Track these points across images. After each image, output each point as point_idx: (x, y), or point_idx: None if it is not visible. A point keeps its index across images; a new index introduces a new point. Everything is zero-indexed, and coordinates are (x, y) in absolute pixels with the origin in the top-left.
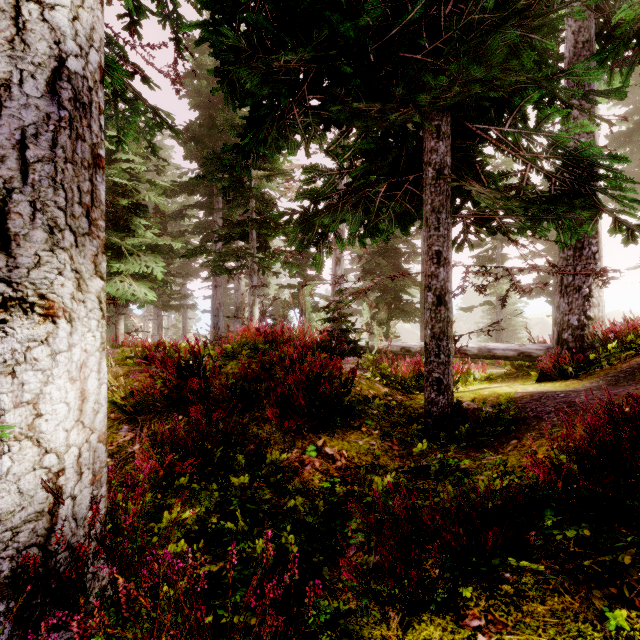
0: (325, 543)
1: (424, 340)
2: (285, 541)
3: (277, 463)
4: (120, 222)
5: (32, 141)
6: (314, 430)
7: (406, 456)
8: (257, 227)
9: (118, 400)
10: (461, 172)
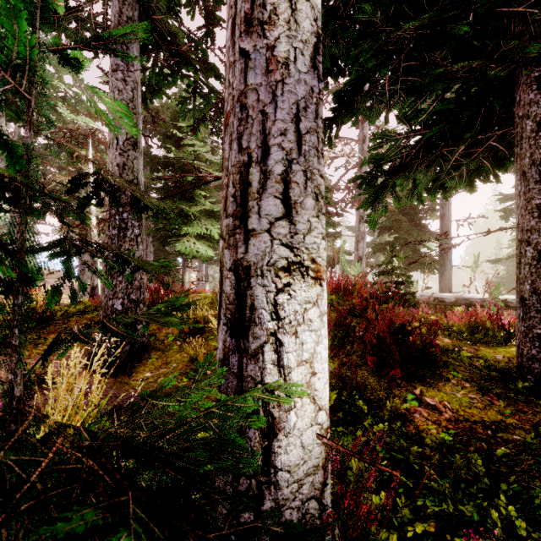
0: (530, 515)
1: (520, 295)
2: (506, 513)
3: (388, 410)
4: (186, 194)
5: (303, 114)
6: (409, 379)
7: (516, 413)
8: None
9: None
10: None
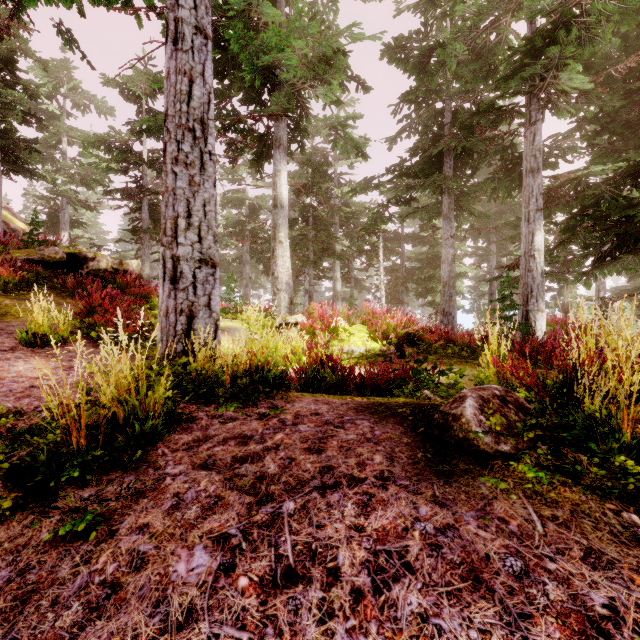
0: None
1: None
2: None
3: None
4: (438, 262)
5: (539, 285)
6: None
7: None
8: None
9: None
10: None
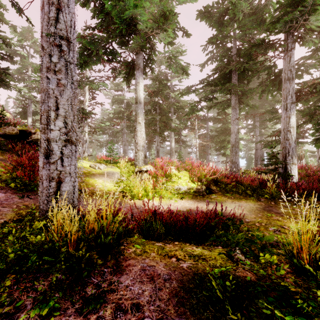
0: None
1: None
2: None
3: None
4: (227, 132)
5: (293, 148)
6: None
7: None
8: None
9: (265, 179)
10: None
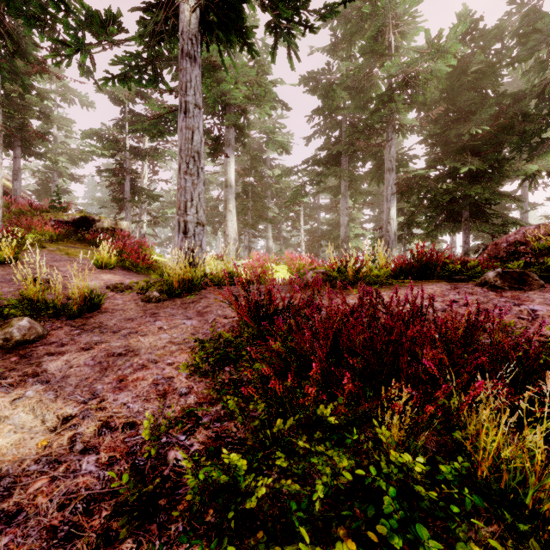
0: None
1: None
2: None
3: None
4: None
5: (393, 241)
6: None
7: None
8: (407, 226)
9: None
10: (474, 218)
